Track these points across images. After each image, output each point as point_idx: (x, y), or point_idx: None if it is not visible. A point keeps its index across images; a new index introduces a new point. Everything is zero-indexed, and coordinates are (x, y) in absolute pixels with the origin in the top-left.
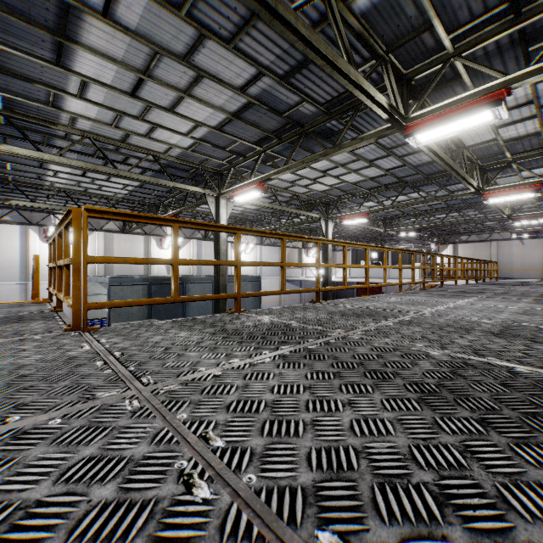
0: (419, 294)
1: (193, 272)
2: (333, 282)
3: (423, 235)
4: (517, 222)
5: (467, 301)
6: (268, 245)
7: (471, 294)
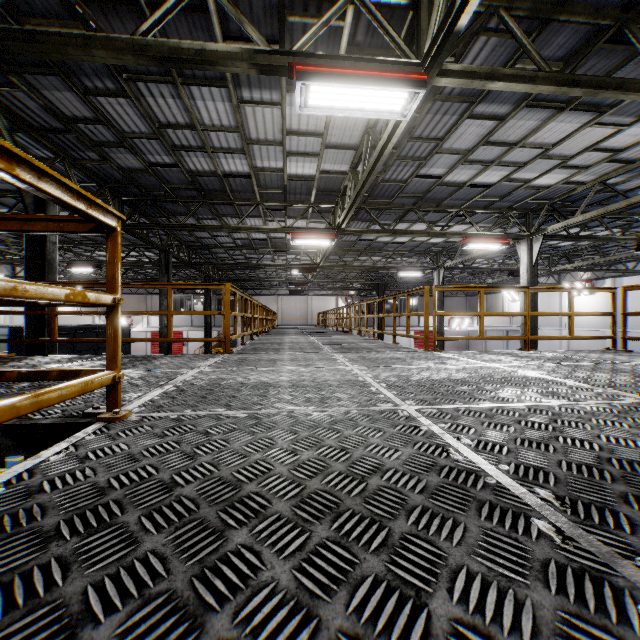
0: None
1: None
2: None
3: None
4: None
5: None
6: None
7: None
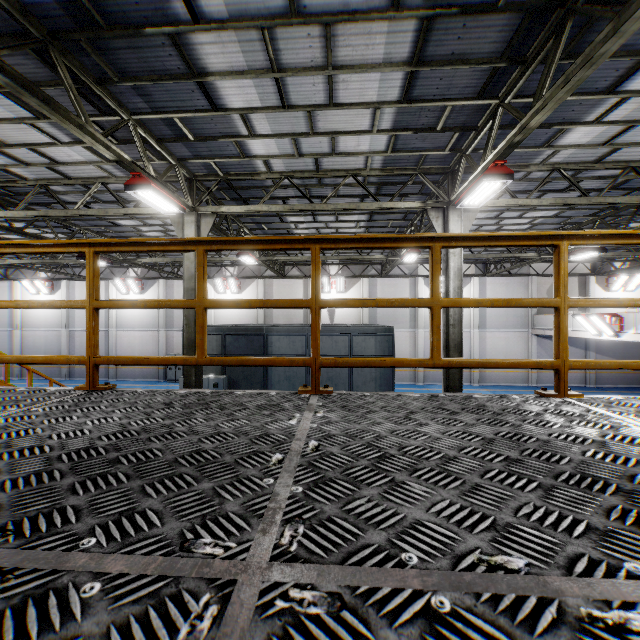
0: None
1: (362, 321)
2: None
3: None
4: None
5: None
6: (500, 276)
7: None
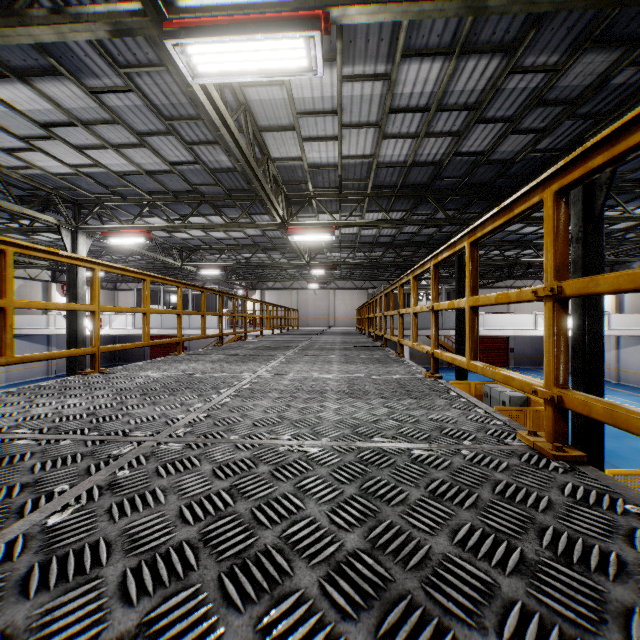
0: (207, 357)
1: None
2: (112, 336)
3: (232, 278)
4: (314, 270)
5: (273, 367)
6: None
7: (277, 351)
